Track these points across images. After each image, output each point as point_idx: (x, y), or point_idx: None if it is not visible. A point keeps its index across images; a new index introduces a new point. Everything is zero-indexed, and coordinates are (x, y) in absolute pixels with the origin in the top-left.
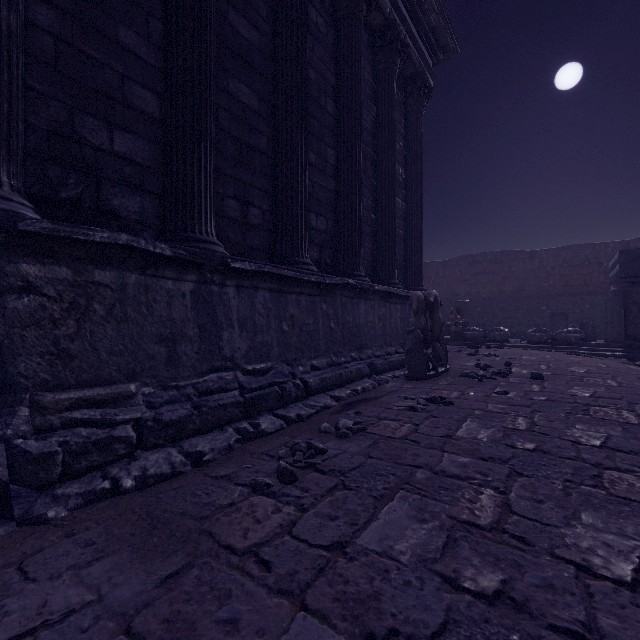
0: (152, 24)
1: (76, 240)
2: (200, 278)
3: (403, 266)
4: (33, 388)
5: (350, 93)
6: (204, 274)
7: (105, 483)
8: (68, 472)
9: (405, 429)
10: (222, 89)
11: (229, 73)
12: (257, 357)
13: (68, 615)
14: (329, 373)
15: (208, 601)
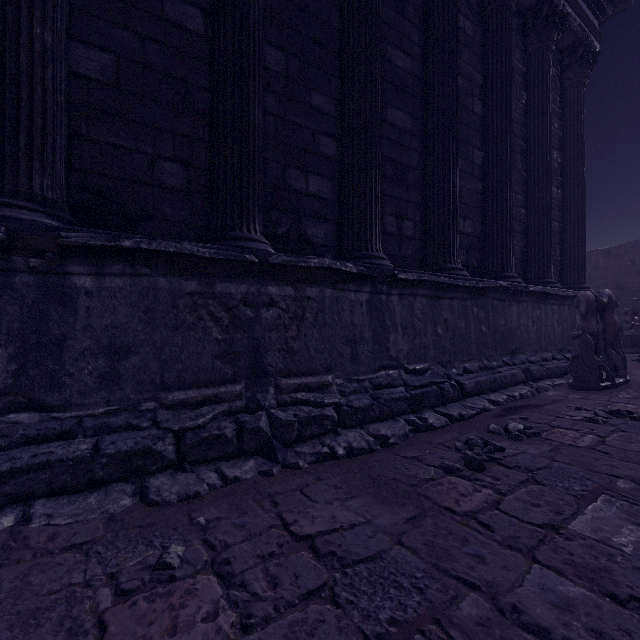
0: (332, 83)
1: (299, 267)
2: (373, 289)
3: (558, 262)
4: (275, 374)
5: (500, 88)
6: (376, 285)
7: (325, 448)
8: (300, 437)
9: (588, 439)
10: (382, 120)
11: (387, 104)
12: (416, 358)
13: (353, 526)
14: (483, 377)
15: (451, 540)
